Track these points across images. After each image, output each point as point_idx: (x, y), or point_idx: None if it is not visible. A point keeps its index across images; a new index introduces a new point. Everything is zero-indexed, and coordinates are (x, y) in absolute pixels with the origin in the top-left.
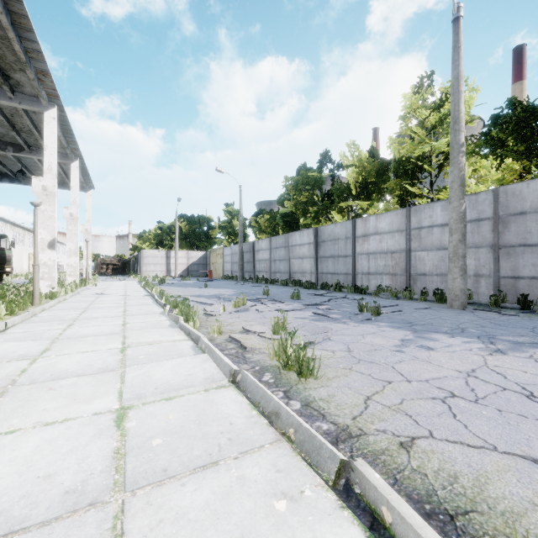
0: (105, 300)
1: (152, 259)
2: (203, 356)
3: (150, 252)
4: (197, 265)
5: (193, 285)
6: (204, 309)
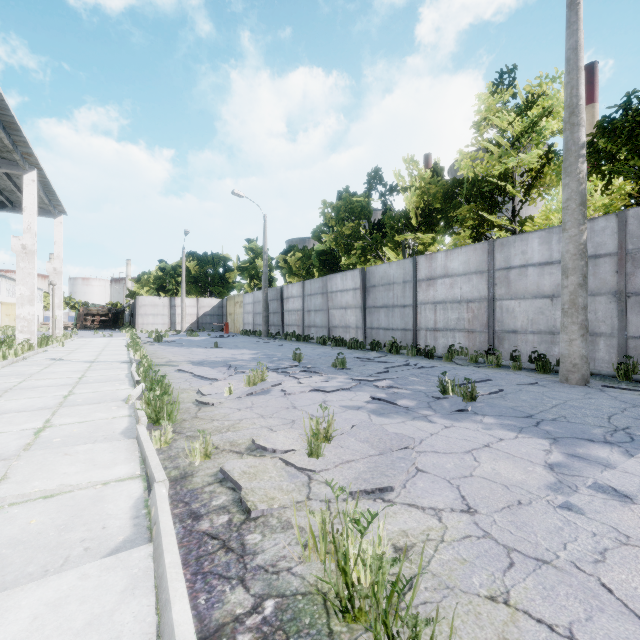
0: (53, 372)
1: (151, 308)
2: (139, 555)
3: (148, 300)
4: (210, 316)
5: (200, 344)
6: (199, 391)
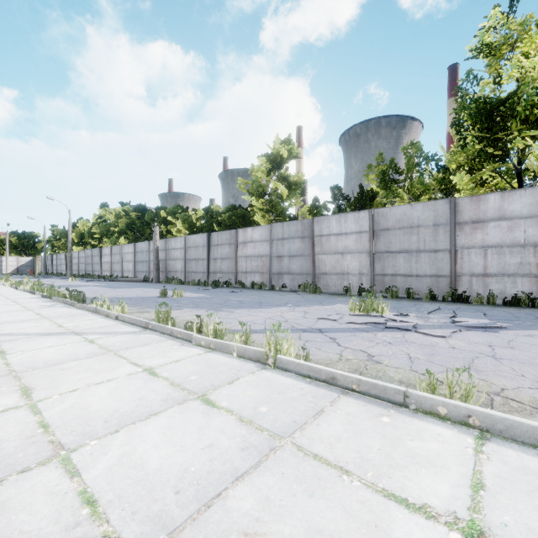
0: None
1: None
2: None
3: None
4: (26, 266)
5: None
6: None
